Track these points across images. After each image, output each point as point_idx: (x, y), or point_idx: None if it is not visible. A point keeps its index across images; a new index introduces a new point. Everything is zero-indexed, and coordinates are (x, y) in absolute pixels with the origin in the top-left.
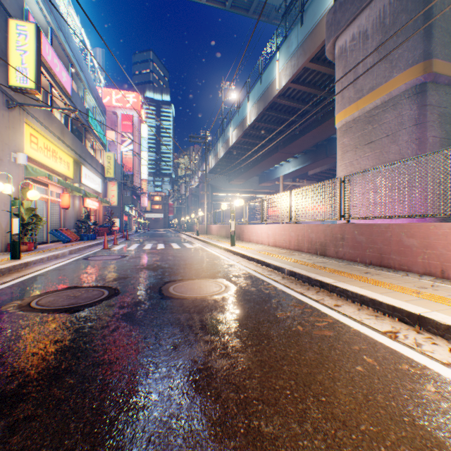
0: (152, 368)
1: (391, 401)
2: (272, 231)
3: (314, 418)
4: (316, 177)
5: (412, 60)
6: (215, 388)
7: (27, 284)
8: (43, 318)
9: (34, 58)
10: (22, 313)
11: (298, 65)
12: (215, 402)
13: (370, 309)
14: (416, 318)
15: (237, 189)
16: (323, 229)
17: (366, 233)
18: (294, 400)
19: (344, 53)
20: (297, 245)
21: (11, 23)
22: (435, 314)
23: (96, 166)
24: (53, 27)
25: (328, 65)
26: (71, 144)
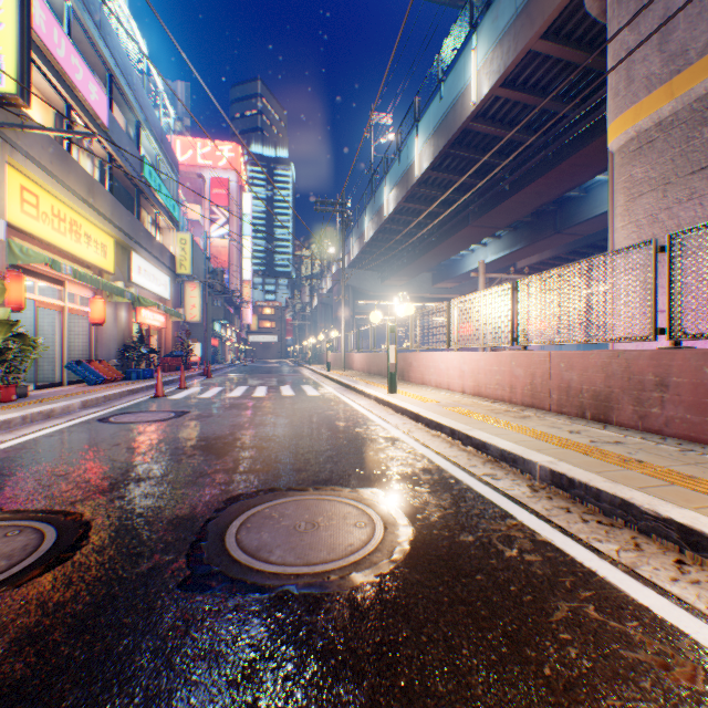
0: None
1: None
2: (470, 365)
3: None
4: (531, 273)
5: None
6: None
7: None
8: None
9: (14, 37)
10: None
11: (517, 47)
12: None
13: None
14: None
15: (396, 293)
16: (601, 362)
17: None
18: None
19: None
20: (529, 395)
21: None
22: None
23: (160, 255)
24: (72, 1)
25: (575, 44)
26: (109, 213)
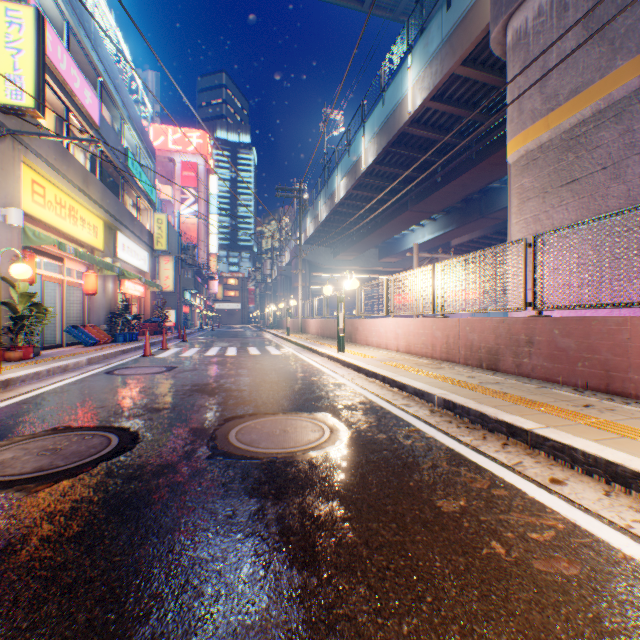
0: None
1: None
2: (403, 329)
3: None
4: (463, 250)
5: None
6: None
7: None
8: None
9: (32, 61)
10: None
11: (442, 70)
12: None
13: (634, 495)
14: None
15: (347, 267)
16: (492, 326)
17: (577, 334)
18: None
19: (523, 40)
20: (445, 352)
21: None
22: None
23: (140, 233)
24: (71, 21)
25: (489, 70)
26: (100, 199)
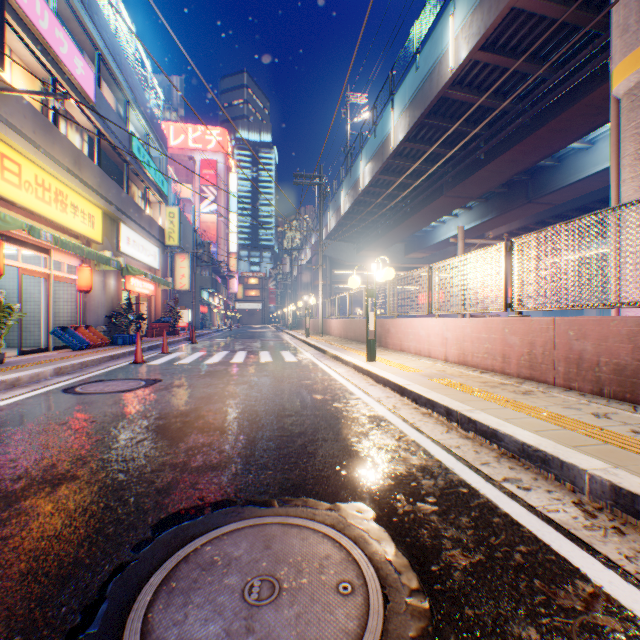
0: None
1: None
2: (454, 332)
3: None
4: None
5: None
6: None
7: None
8: None
9: None
10: None
11: (499, 5)
12: None
13: None
14: None
15: (371, 263)
16: (627, 330)
17: None
18: None
19: None
20: (527, 366)
21: None
22: None
23: (149, 227)
24: None
25: None
26: (96, 185)
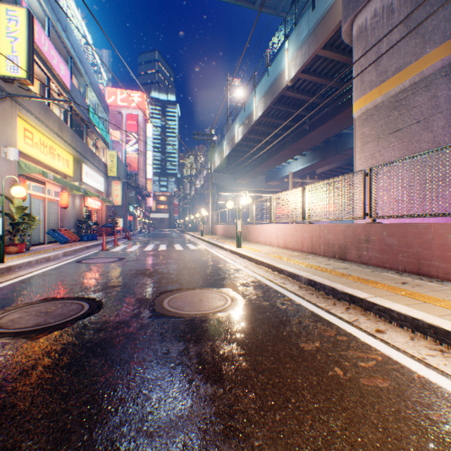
0: None
1: None
2: (282, 231)
3: None
4: (324, 176)
5: (450, 31)
6: None
7: None
8: None
9: (25, 46)
10: None
11: (309, 52)
12: None
13: (429, 339)
14: None
15: (243, 188)
16: (342, 229)
17: (399, 234)
18: None
19: (364, 33)
20: (310, 247)
21: (1, 8)
22: None
23: (98, 165)
24: (51, 17)
25: (341, 52)
26: (70, 141)
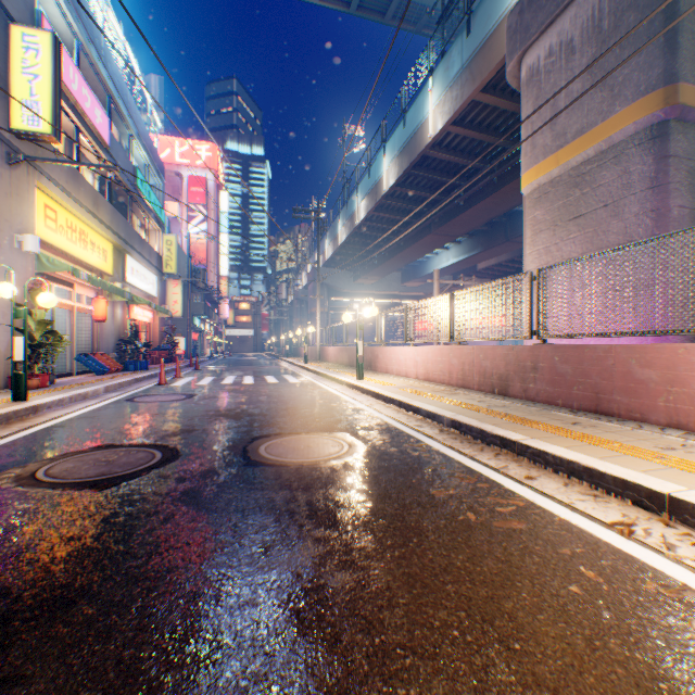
0: (226, 588)
1: (634, 651)
2: (422, 356)
3: (503, 683)
4: (490, 273)
5: (646, 85)
6: (331, 625)
7: (34, 441)
8: (53, 499)
9: (49, 87)
10: (20, 489)
11: (463, 96)
12: (331, 651)
13: (584, 484)
14: (663, 500)
15: (368, 291)
16: (503, 353)
17: (573, 360)
18: (467, 648)
19: (536, 77)
20: (461, 379)
21: (14, 32)
22: (694, 495)
23: (149, 256)
24: (82, 38)
25: (509, 96)
26: (109, 222)
